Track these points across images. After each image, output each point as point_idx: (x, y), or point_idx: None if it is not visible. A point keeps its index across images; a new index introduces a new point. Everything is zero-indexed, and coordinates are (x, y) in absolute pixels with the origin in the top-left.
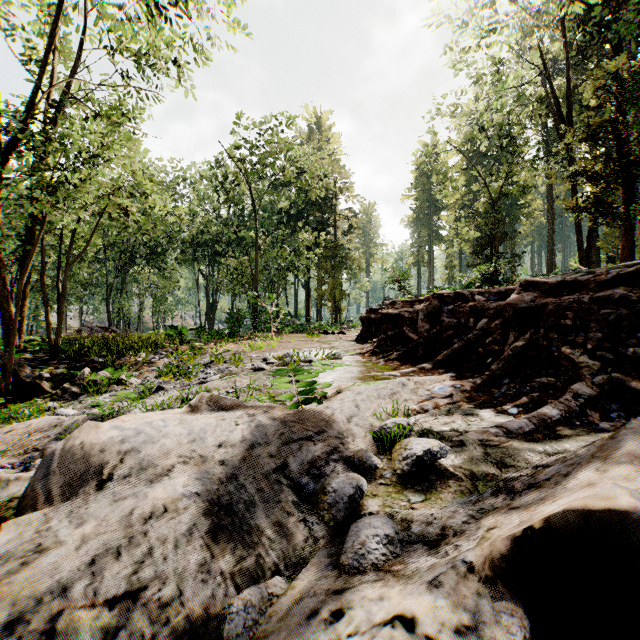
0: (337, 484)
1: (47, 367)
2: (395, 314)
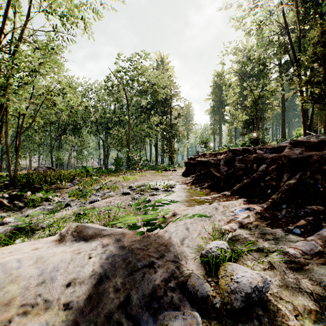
0: None
1: (8, 191)
2: (205, 161)
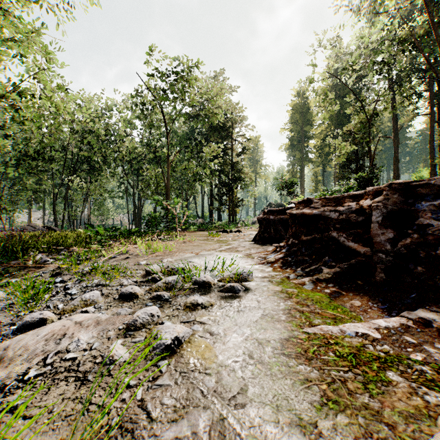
0: None
1: None
2: (314, 214)
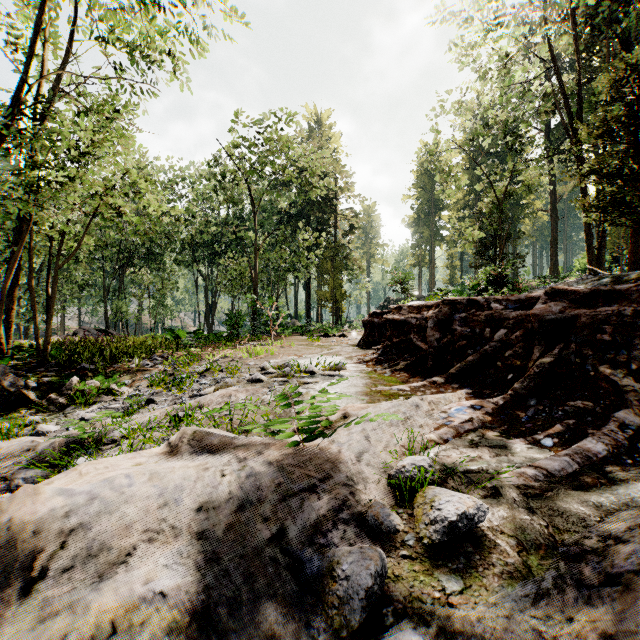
0: (349, 566)
1: (34, 375)
2: (401, 320)
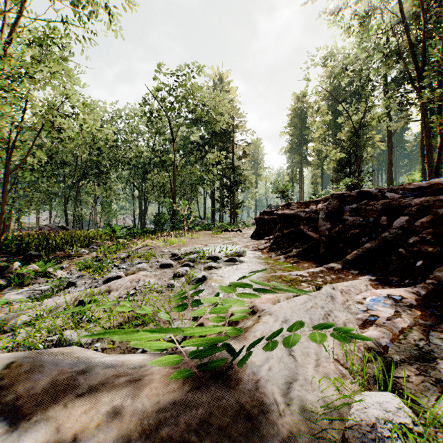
0: None
1: None
2: (291, 214)
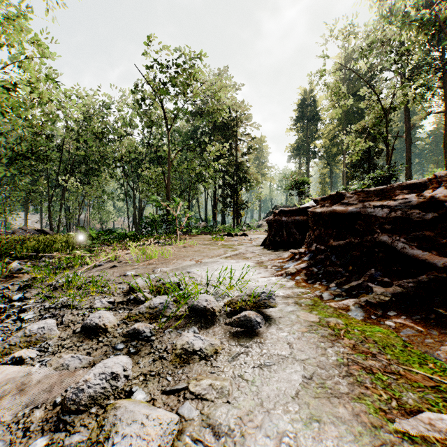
0: None
1: None
2: (350, 212)
